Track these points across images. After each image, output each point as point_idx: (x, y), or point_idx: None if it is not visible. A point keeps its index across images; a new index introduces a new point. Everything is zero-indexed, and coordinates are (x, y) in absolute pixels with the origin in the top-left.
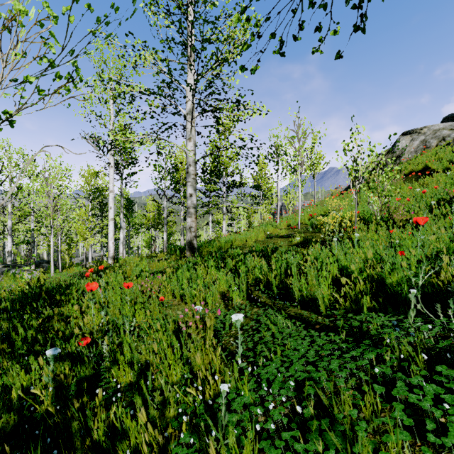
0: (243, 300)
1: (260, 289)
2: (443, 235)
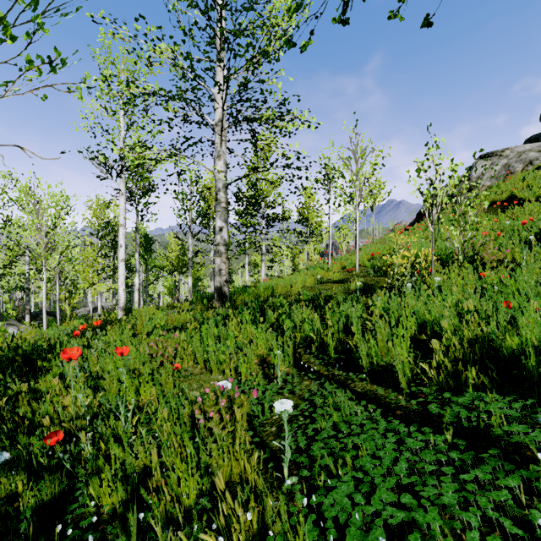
0: (289, 367)
1: (312, 351)
2: None
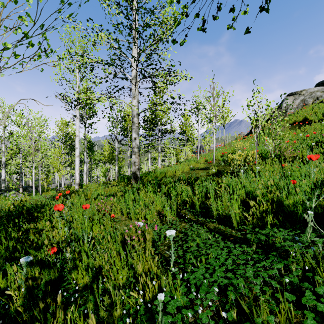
0: (174, 216)
1: (186, 208)
2: (323, 168)
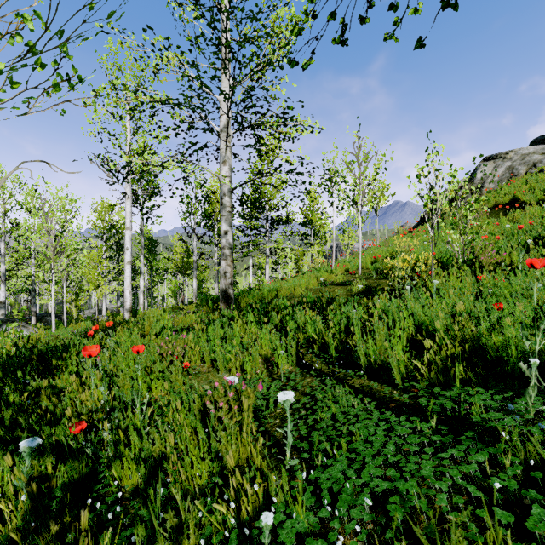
0: (292, 366)
1: (314, 351)
2: None
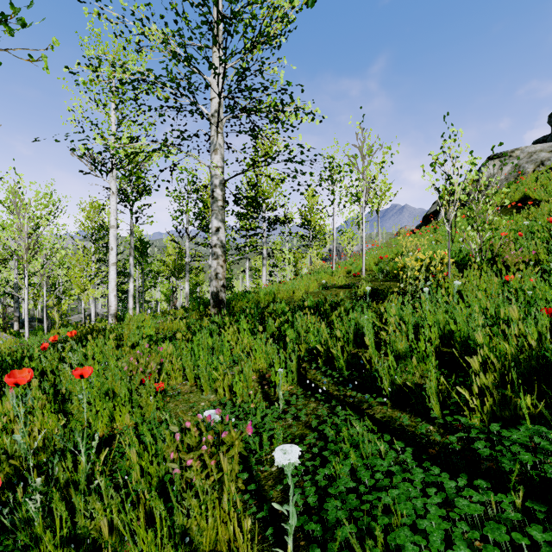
0: (292, 385)
1: (318, 366)
2: None
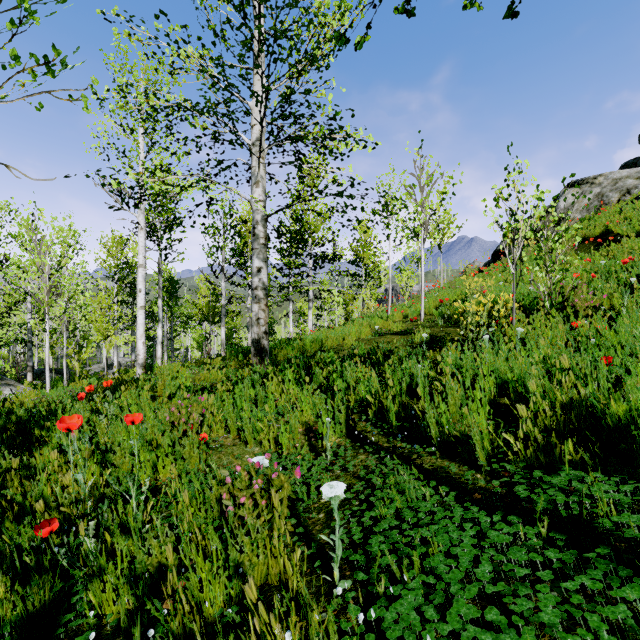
0: (341, 438)
1: (368, 418)
2: None
